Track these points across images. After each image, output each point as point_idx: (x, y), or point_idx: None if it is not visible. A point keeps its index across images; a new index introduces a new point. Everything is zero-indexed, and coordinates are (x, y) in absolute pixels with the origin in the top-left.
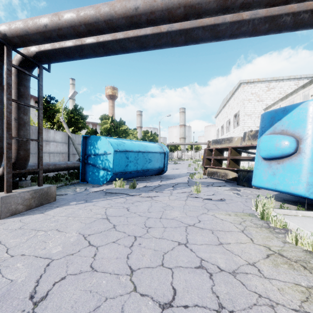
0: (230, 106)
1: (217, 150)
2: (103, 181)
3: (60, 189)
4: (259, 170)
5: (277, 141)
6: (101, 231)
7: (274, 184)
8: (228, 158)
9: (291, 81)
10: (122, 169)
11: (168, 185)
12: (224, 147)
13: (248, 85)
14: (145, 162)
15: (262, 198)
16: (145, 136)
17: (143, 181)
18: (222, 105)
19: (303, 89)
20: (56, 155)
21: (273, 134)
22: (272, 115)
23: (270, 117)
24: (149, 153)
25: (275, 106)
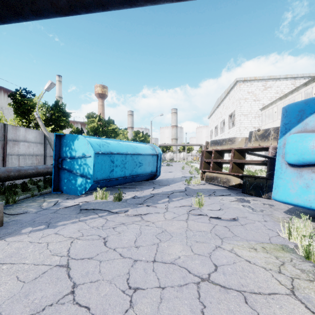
0: (225, 106)
1: (217, 152)
2: (82, 190)
3: (23, 202)
4: (284, 180)
5: (313, 142)
6: (45, 306)
7: (308, 200)
8: (230, 162)
9: (288, 81)
10: (106, 175)
11: (163, 194)
12: (225, 149)
13: (245, 84)
14: (135, 166)
15: (296, 221)
16: (136, 137)
17: (131, 189)
18: (216, 105)
19: (306, 86)
20: (28, 158)
21: (303, 132)
22: (300, 108)
23: (298, 110)
24: (140, 156)
25: (273, 105)
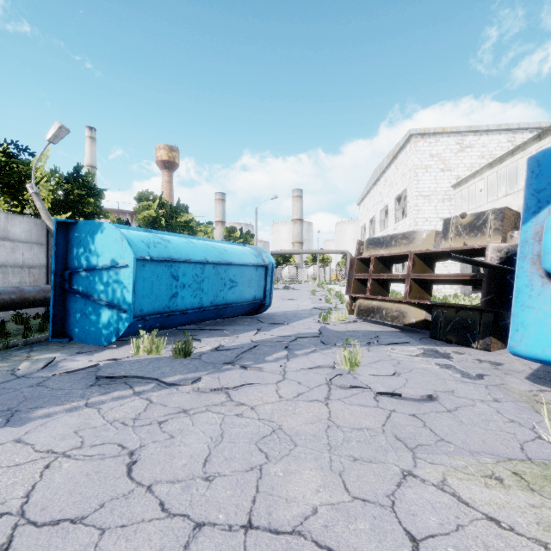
0: (388, 181)
1: (379, 261)
2: (110, 336)
3: None
4: (538, 311)
5: None
6: None
7: None
8: (407, 278)
9: (501, 135)
10: (162, 305)
11: (275, 342)
12: (396, 254)
13: (425, 140)
14: (222, 286)
15: None
16: (230, 238)
17: (214, 332)
18: (372, 181)
19: (539, 141)
20: (13, 272)
21: None
22: None
23: None
24: (232, 267)
25: (477, 178)
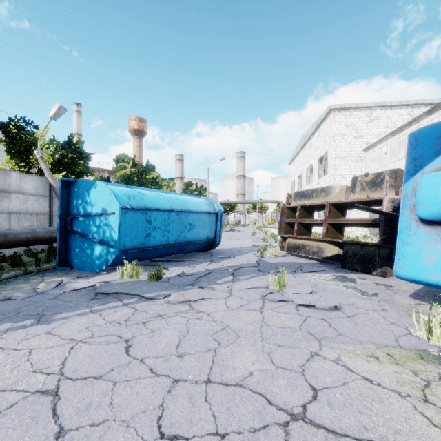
0: (313, 145)
1: (303, 209)
2: (101, 265)
3: (8, 283)
4: (414, 245)
5: None
6: None
7: None
8: (324, 222)
9: (402, 109)
10: (139, 242)
11: (224, 270)
12: (316, 204)
13: (341, 113)
14: (183, 228)
15: (440, 311)
16: (187, 190)
17: (178, 263)
18: (300, 145)
19: (430, 115)
20: (25, 217)
21: None
22: (439, 132)
23: (435, 136)
24: (190, 214)
25: (382, 144)
